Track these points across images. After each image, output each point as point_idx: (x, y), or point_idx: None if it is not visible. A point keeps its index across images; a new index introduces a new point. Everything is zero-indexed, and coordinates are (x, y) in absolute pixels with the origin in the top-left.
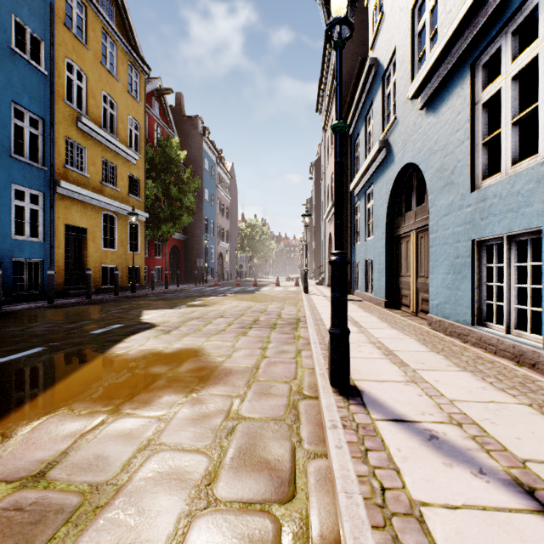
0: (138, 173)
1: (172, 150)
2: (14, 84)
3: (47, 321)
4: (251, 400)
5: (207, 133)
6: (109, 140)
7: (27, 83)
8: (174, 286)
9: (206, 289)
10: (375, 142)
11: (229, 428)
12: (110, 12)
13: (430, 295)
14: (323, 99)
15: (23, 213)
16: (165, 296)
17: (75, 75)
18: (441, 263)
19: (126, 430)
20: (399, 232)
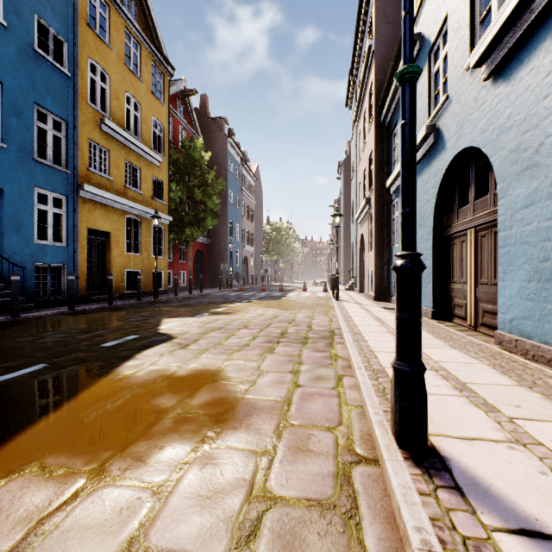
0: (162, 176)
1: (196, 152)
2: (37, 86)
3: (61, 330)
4: (282, 462)
5: (232, 135)
6: (132, 142)
7: (50, 85)
8: (198, 291)
9: (231, 294)
10: (418, 129)
11: (251, 521)
12: (133, 12)
13: (500, 307)
14: (353, 91)
15: (46, 217)
16: (188, 302)
17: (98, 76)
18: (518, 268)
19: (102, 515)
20: (450, 231)
